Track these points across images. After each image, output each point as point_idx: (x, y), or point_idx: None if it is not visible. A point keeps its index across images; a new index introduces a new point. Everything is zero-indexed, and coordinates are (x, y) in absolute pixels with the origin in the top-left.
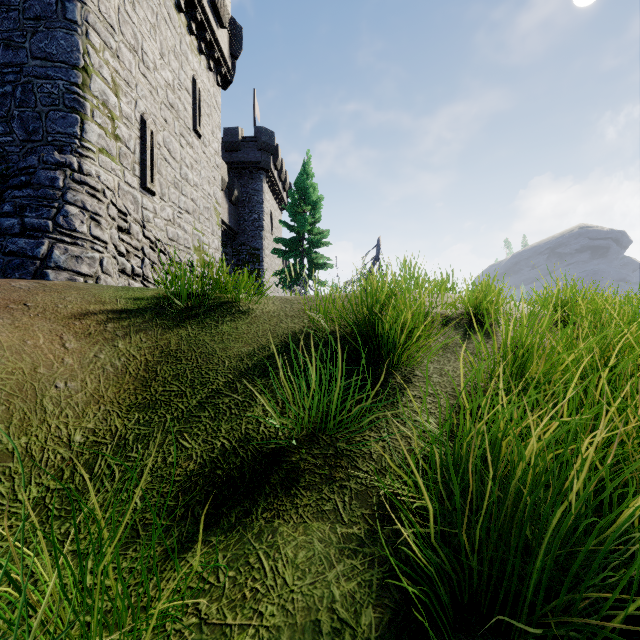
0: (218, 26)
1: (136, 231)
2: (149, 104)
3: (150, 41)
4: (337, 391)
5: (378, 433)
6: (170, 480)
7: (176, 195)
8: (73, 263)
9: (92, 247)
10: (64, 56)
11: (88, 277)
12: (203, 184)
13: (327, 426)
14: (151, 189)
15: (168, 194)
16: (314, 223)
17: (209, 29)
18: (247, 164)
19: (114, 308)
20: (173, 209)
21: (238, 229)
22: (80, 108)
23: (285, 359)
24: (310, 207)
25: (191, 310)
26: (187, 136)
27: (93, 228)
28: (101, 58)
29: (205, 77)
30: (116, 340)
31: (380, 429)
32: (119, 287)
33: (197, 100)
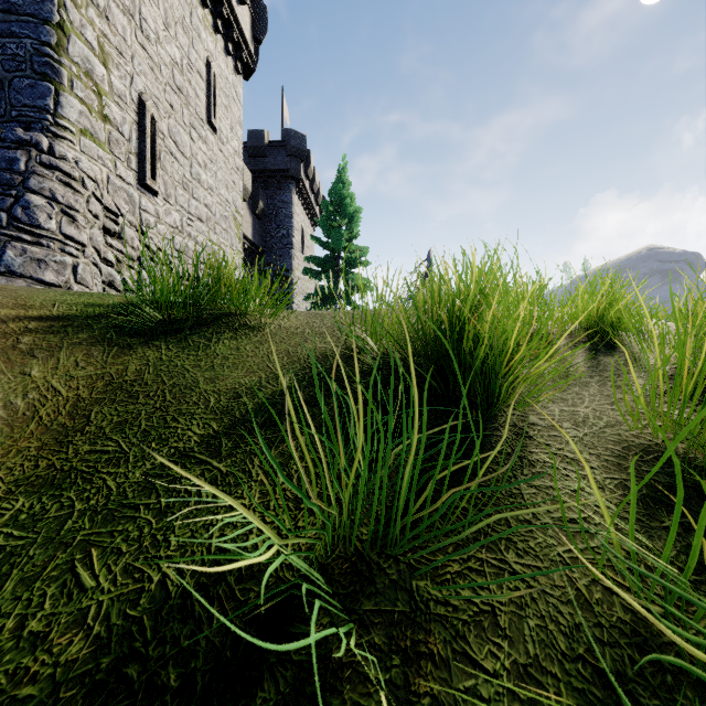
0: (238, 1)
1: (130, 236)
2: (149, 83)
3: (151, 6)
4: (410, 463)
5: (496, 551)
6: (6, 696)
7: (185, 198)
8: (33, 268)
9: (62, 249)
10: (32, 7)
11: (55, 287)
12: (220, 188)
13: (388, 536)
14: (152, 187)
15: (175, 196)
16: (351, 239)
17: (227, 3)
18: (274, 172)
19: (44, 316)
20: (181, 214)
21: (264, 247)
22: (54, 75)
23: (308, 396)
24: (346, 221)
25: (172, 323)
26: (199, 128)
27: (65, 225)
28: (83, 15)
29: (222, 61)
30: (29, 364)
31: (497, 541)
32: (71, 291)
33: (212, 86)
